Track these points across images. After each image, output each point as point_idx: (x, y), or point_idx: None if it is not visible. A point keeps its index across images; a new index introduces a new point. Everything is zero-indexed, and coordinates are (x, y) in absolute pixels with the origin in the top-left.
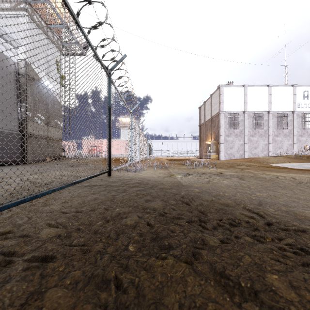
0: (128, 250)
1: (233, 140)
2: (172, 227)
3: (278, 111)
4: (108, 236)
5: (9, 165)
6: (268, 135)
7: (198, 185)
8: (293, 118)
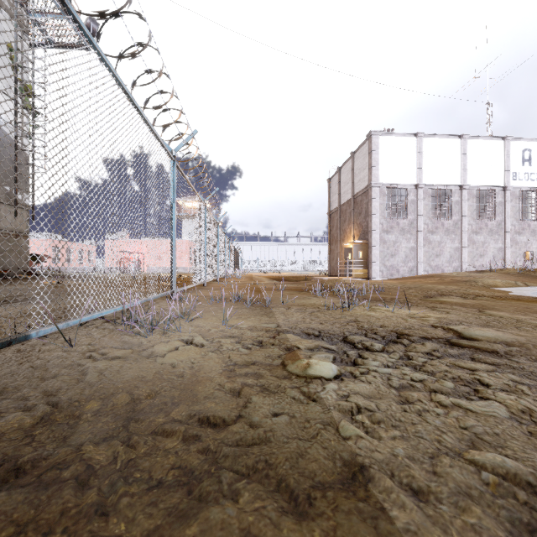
0: None
1: (396, 239)
2: None
3: (479, 186)
4: None
5: None
6: (460, 232)
7: None
8: (505, 200)
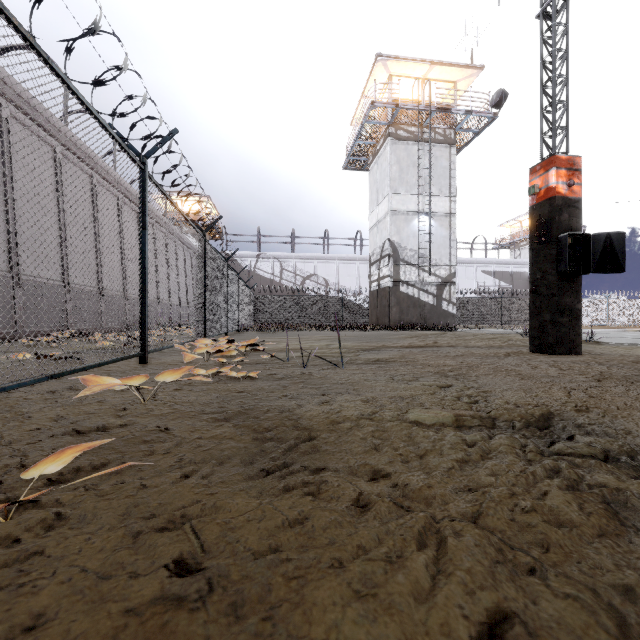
0: None
1: None
2: None
3: None
4: None
5: None
6: None
7: None
8: None
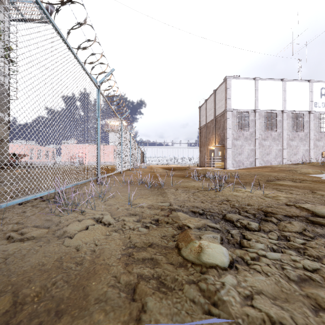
0: None
1: (242, 144)
2: None
3: (293, 111)
4: None
5: None
6: (282, 139)
7: None
8: (310, 120)
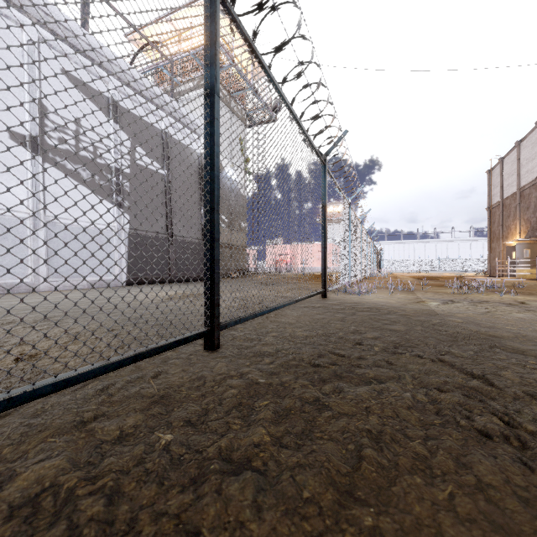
0: (374, 349)
1: None
2: (416, 342)
3: None
4: (354, 341)
5: (195, 281)
6: None
7: (464, 315)
8: None
